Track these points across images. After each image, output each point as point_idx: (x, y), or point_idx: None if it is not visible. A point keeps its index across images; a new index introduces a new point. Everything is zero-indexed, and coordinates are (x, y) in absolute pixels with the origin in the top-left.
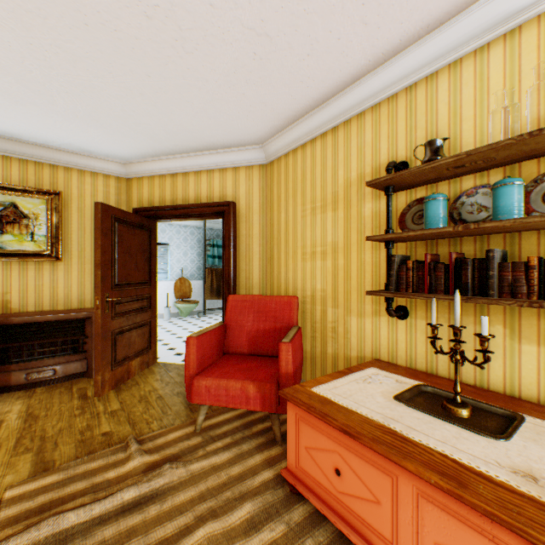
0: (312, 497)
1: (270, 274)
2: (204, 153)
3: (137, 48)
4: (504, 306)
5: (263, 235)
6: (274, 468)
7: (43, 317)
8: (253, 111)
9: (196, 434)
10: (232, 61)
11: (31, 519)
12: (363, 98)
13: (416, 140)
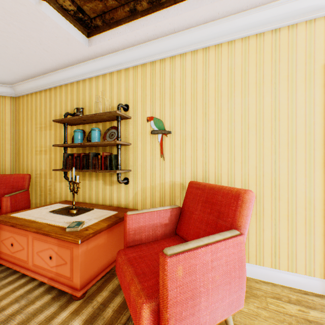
0: (3, 261)
1: (18, 162)
2: None
3: None
4: (103, 173)
5: (14, 139)
6: None
7: None
8: None
9: None
10: None
11: None
12: (61, 79)
13: (80, 105)
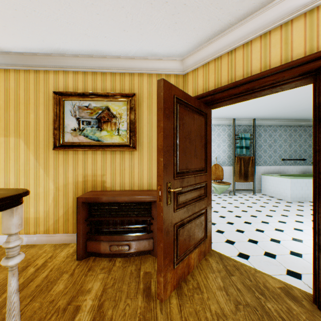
0: None
1: None
2: None
3: None
4: None
5: None
6: None
7: (120, 198)
8: None
9: None
10: None
11: None
12: None
13: None
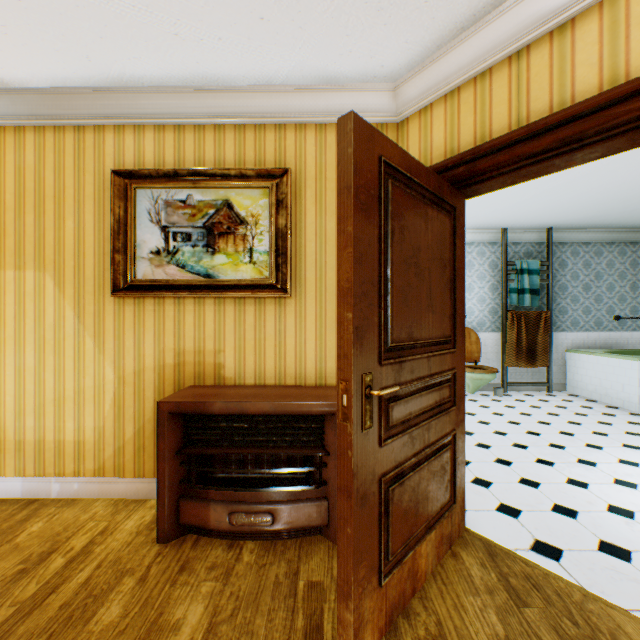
0: None
1: None
2: None
3: None
4: None
5: None
6: None
7: (253, 404)
8: None
9: None
10: None
11: None
12: None
13: None
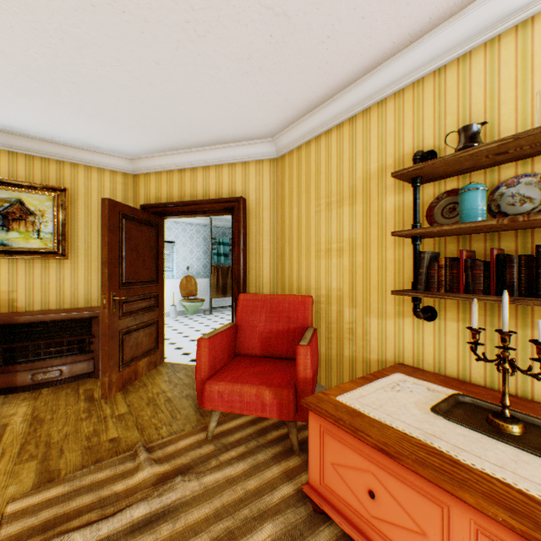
0: (341, 520)
1: (281, 272)
2: (213, 148)
3: (146, 32)
4: None
5: (274, 232)
6: (294, 482)
7: (49, 316)
8: (265, 101)
9: (207, 442)
10: (247, 46)
11: (33, 538)
12: (384, 84)
13: (446, 127)
